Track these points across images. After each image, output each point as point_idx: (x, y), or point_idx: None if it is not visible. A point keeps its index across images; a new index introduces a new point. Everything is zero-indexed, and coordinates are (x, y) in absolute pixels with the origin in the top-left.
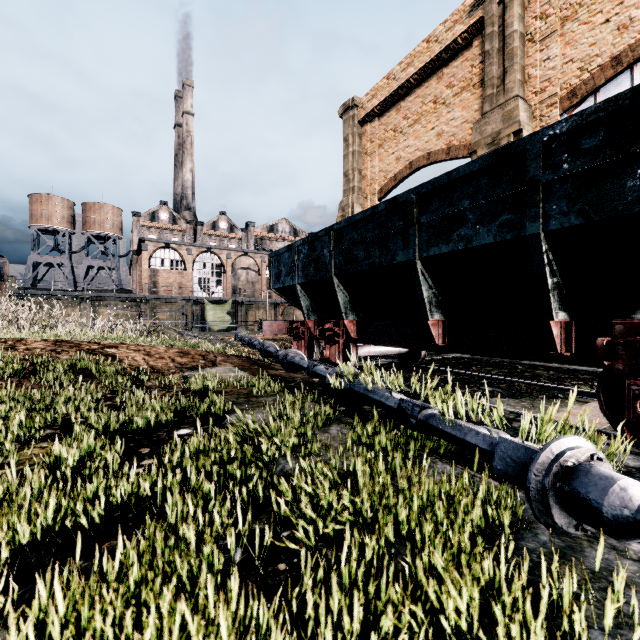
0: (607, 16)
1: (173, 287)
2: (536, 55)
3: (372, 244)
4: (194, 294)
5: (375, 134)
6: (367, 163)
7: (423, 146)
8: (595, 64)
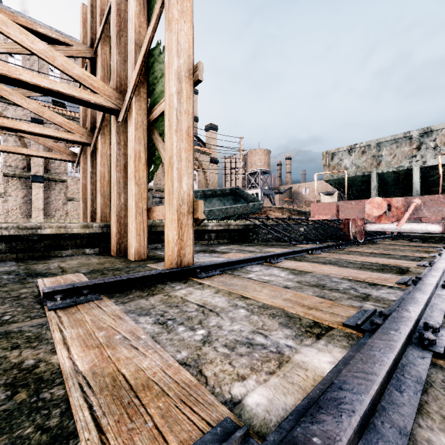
0: None
1: None
2: None
3: None
4: None
5: None
6: None
7: None
8: None
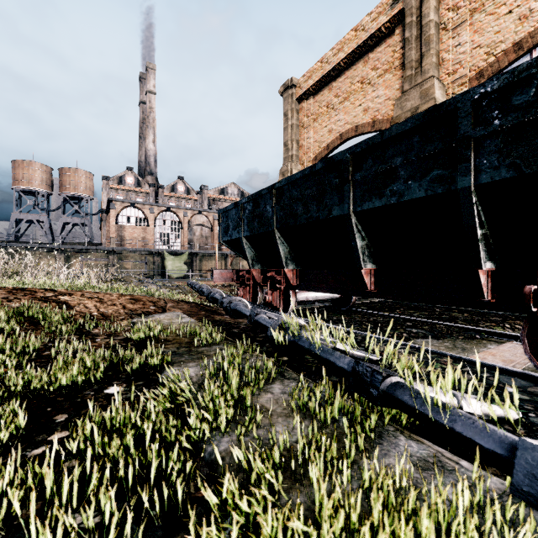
0: (510, 8)
1: (137, 241)
2: (449, 41)
3: (310, 200)
4: (156, 247)
5: (310, 110)
6: (304, 135)
7: (352, 120)
8: (499, 49)
